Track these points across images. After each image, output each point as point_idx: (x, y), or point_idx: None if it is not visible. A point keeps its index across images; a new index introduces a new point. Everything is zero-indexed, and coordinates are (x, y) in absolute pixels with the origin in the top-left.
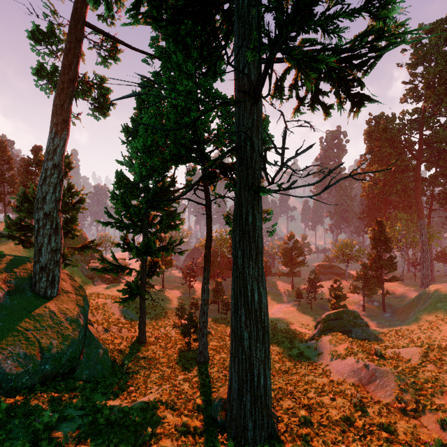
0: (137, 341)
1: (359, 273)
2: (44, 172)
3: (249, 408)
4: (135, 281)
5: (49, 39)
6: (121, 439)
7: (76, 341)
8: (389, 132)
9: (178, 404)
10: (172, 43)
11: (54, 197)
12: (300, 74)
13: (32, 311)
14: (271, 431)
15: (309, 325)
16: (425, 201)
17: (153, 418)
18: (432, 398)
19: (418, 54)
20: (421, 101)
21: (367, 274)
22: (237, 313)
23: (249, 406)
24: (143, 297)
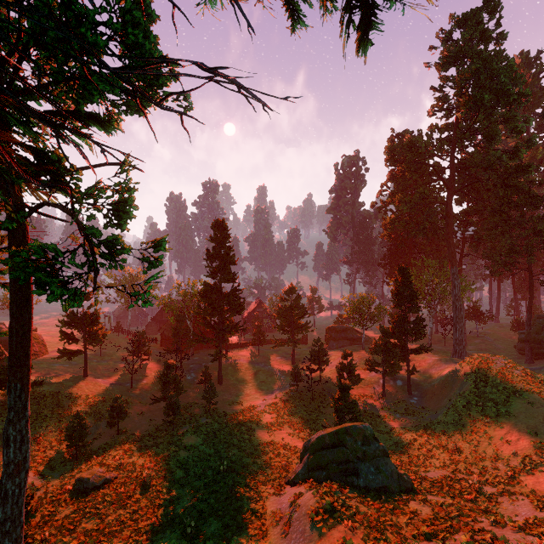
0: None
1: (377, 343)
2: None
3: None
4: None
5: None
6: None
7: None
8: (415, 151)
9: None
10: None
11: None
12: None
13: None
14: None
15: (306, 429)
16: (455, 244)
17: None
18: None
19: (450, 51)
20: (452, 117)
21: (387, 345)
22: None
23: None
24: None
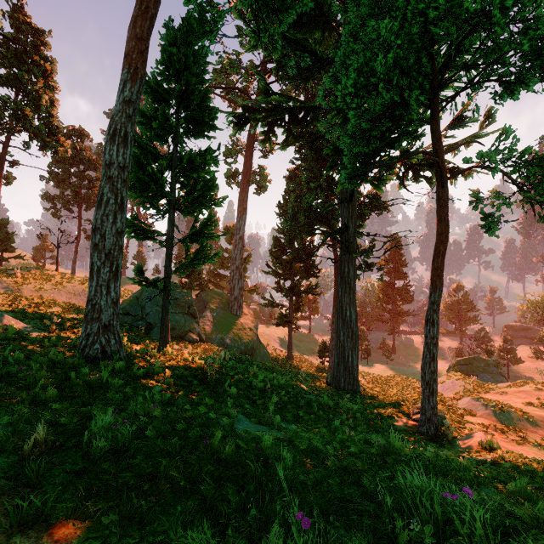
0: (287, 358)
1: (543, 334)
2: (235, 242)
3: (342, 372)
4: (285, 312)
5: (234, 153)
6: (279, 372)
7: (254, 340)
8: None
9: (308, 375)
10: (308, 151)
11: (240, 256)
12: (374, 186)
13: (232, 320)
14: (356, 389)
15: None
16: None
17: (294, 373)
18: (476, 393)
19: None
20: None
21: None
22: (337, 322)
23: (342, 371)
24: (291, 326)
